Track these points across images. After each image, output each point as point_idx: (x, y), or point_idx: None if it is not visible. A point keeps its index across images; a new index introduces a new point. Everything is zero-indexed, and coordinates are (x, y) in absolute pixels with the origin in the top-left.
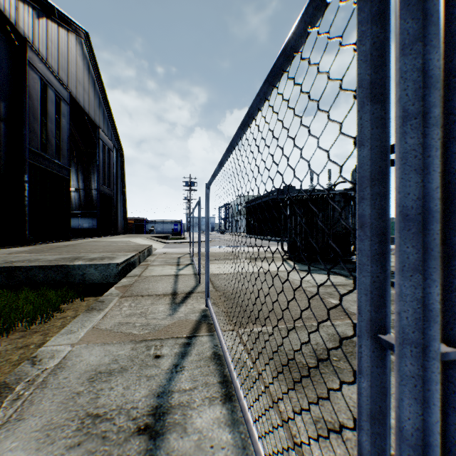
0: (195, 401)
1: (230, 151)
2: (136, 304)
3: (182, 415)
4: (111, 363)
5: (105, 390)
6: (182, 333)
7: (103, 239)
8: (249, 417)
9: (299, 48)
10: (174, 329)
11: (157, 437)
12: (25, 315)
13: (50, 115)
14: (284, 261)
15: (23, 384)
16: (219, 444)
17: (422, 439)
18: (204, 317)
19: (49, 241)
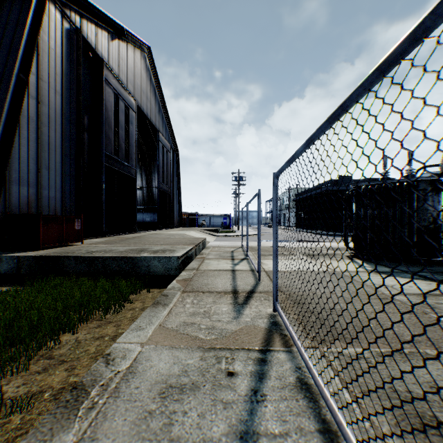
0: None
1: (335, 119)
2: (198, 301)
3: None
4: (181, 375)
5: (177, 413)
6: (253, 344)
7: (162, 232)
8: None
9: None
10: (242, 337)
11: None
12: (100, 304)
13: (120, 123)
14: (350, 259)
15: (97, 388)
16: None
17: None
18: (274, 325)
19: (120, 233)
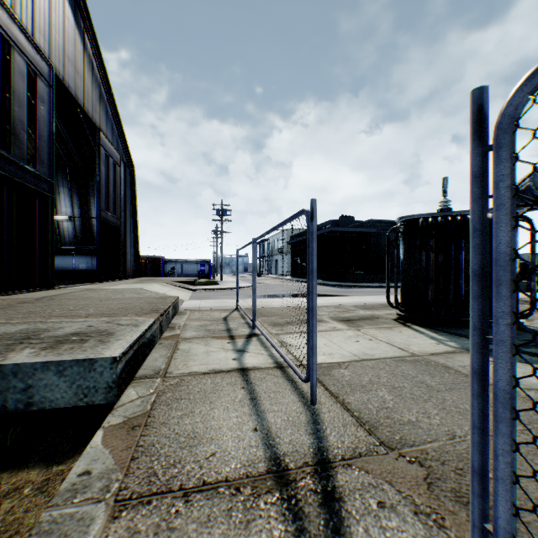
0: None
1: None
2: None
3: None
4: None
5: None
6: None
7: (104, 286)
8: None
9: None
10: None
11: None
12: None
13: (17, 94)
14: (405, 325)
15: None
16: None
17: None
18: None
19: (15, 291)
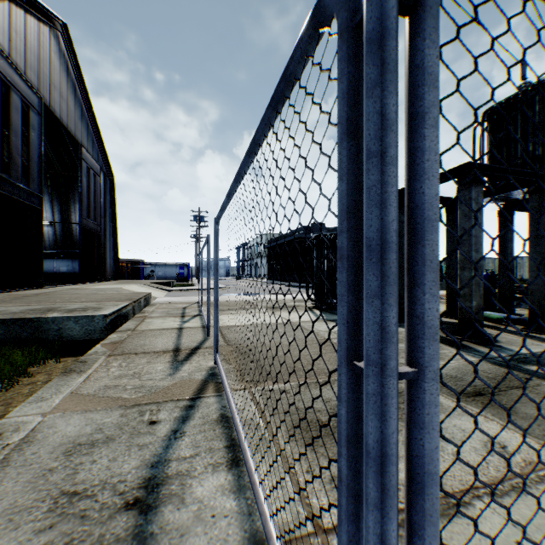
0: (196, 469)
1: (238, 180)
2: (128, 364)
3: (179, 485)
4: (94, 433)
5: (85, 463)
6: (184, 395)
7: (87, 286)
8: (255, 480)
9: (299, 74)
10: (174, 391)
11: (149, 510)
12: None
13: (14, 126)
14: (310, 310)
15: None
16: (222, 512)
17: (381, 450)
18: (212, 375)
19: (13, 289)
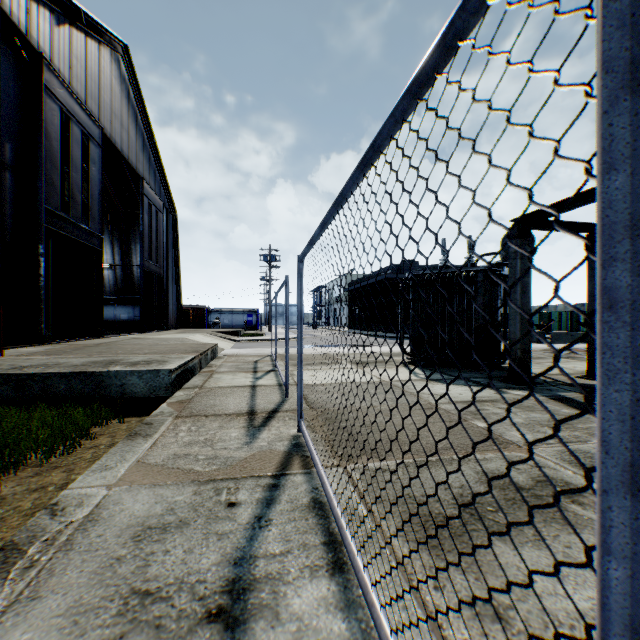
0: (290, 572)
1: (339, 205)
2: (198, 428)
3: (271, 593)
4: (165, 514)
5: (157, 554)
6: (265, 470)
7: (149, 336)
8: (373, 599)
9: (468, 33)
10: (253, 464)
11: (237, 626)
12: (40, 444)
13: (74, 161)
14: (405, 366)
15: (39, 544)
16: (329, 638)
17: None
18: (296, 447)
19: (73, 339)
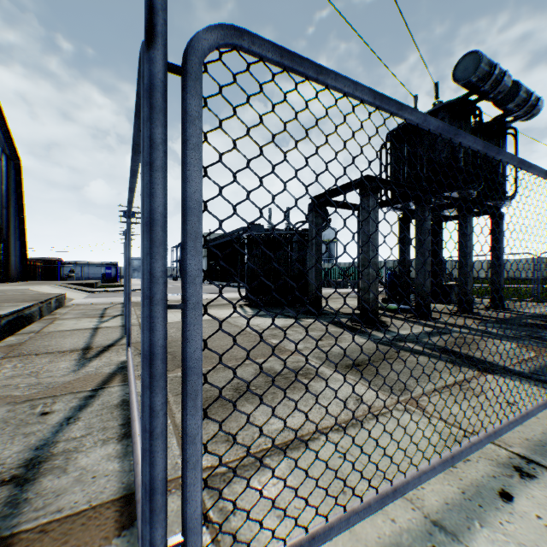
0: (86, 445)
1: (133, 175)
2: (26, 364)
3: (65, 460)
4: None
5: None
6: (86, 387)
7: None
8: (136, 440)
9: None
10: (76, 384)
11: (27, 483)
12: None
13: None
14: (240, 307)
15: None
16: (104, 473)
17: (150, 351)
18: (122, 368)
19: None
